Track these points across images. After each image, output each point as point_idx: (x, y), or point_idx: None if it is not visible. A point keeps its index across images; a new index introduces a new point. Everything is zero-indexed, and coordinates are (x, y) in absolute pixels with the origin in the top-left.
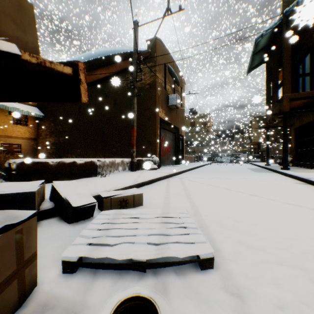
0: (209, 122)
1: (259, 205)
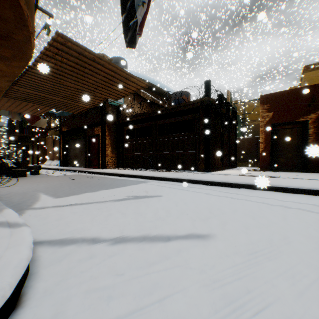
0: None
1: None
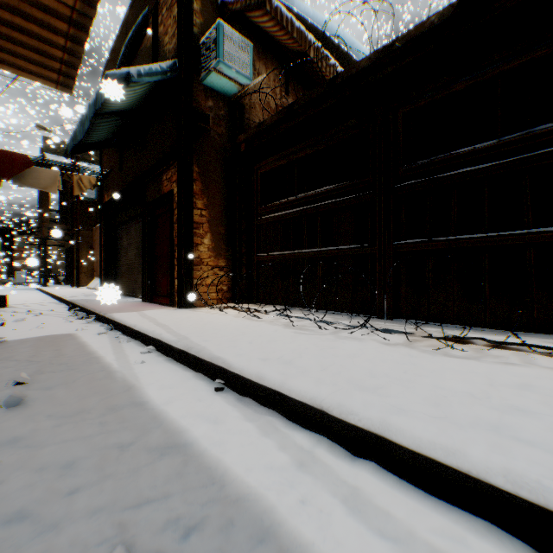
0: None
1: None
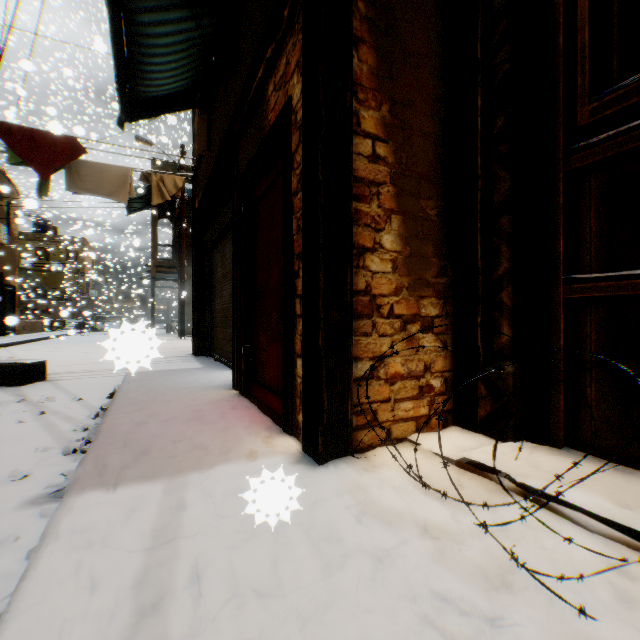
0: (85, 256)
1: (73, 354)
